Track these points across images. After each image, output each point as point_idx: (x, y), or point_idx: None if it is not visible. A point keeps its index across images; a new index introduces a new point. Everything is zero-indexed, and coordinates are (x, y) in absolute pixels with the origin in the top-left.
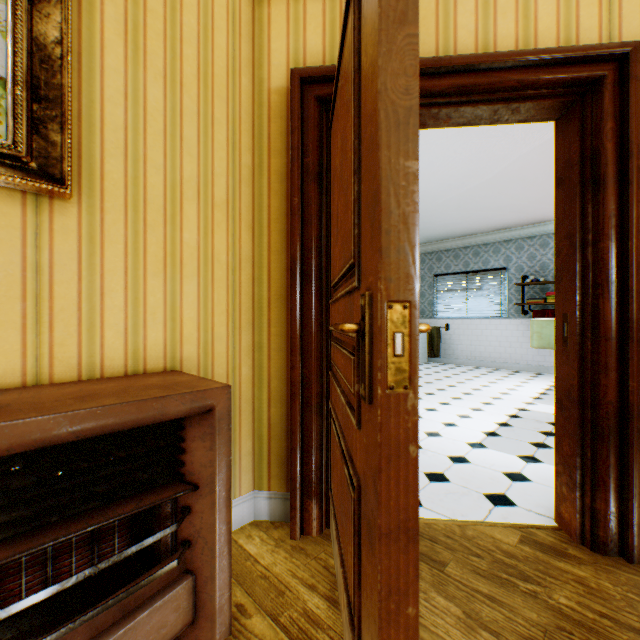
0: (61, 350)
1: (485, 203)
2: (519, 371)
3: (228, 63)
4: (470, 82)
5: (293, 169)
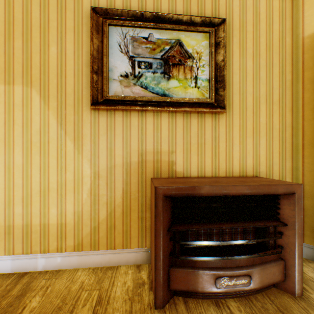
0: (220, 165)
1: None
2: None
3: (279, 35)
4: None
5: None
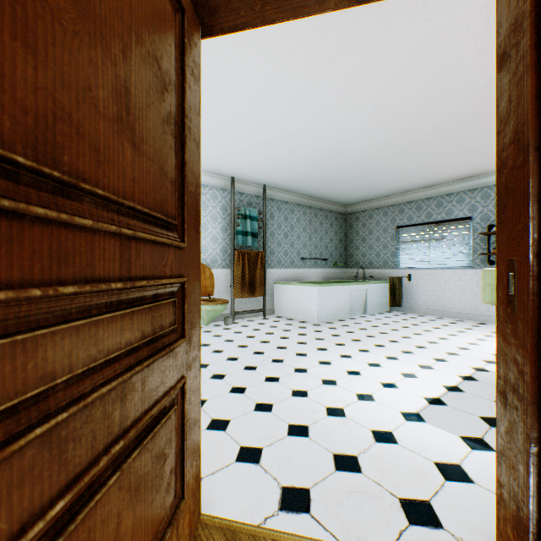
0: None
1: (444, 149)
2: (485, 323)
3: None
4: None
5: None
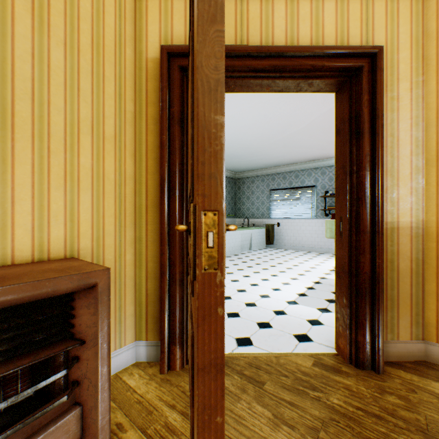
0: None
1: (301, 143)
2: (323, 253)
3: (116, 37)
4: (281, 64)
5: (162, 115)
